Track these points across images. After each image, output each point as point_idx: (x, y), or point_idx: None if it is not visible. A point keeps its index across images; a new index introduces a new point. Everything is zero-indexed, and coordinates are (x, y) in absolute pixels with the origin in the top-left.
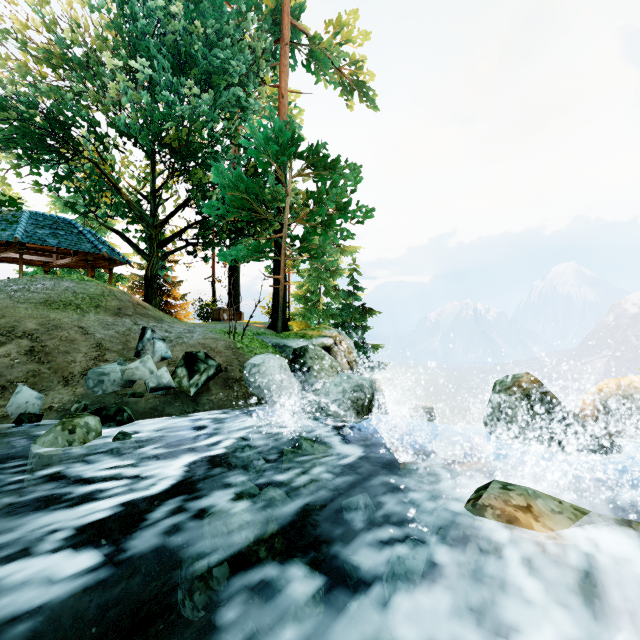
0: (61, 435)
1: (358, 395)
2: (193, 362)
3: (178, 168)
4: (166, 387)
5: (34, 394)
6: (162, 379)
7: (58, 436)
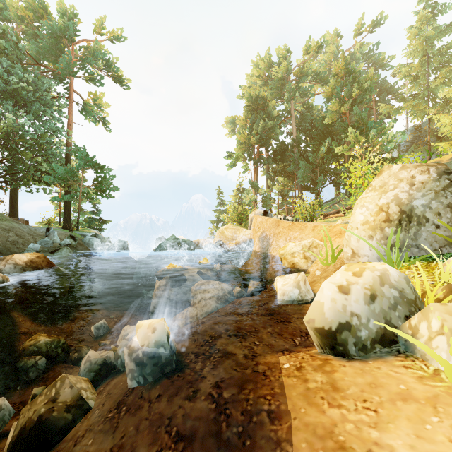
0: (68, 250)
1: (124, 244)
2: (74, 237)
3: (0, 143)
4: (70, 244)
5: (39, 245)
6: (69, 242)
7: (68, 250)
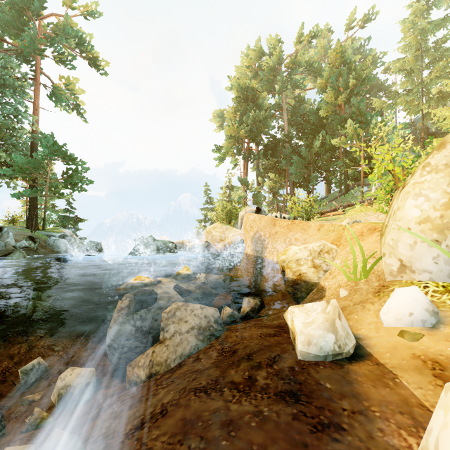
0: (21, 254)
1: (97, 246)
2: (34, 239)
3: None
4: (28, 247)
5: None
6: (26, 244)
7: (21, 254)
